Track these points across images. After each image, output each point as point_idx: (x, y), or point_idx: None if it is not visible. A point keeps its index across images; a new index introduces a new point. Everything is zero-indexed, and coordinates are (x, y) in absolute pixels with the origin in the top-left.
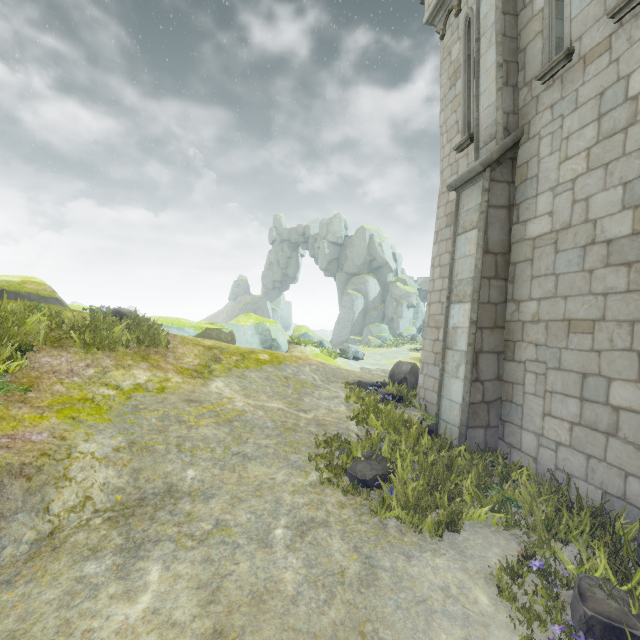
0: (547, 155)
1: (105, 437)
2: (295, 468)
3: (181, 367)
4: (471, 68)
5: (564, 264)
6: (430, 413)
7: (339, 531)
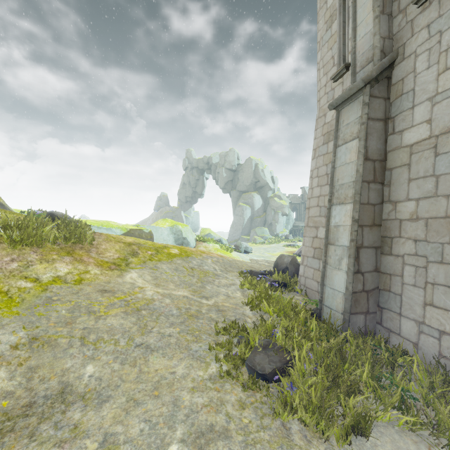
0: (424, 69)
1: (5, 332)
2: (195, 359)
3: (101, 260)
4: (346, 9)
5: (445, 165)
6: (310, 297)
7: (240, 444)
